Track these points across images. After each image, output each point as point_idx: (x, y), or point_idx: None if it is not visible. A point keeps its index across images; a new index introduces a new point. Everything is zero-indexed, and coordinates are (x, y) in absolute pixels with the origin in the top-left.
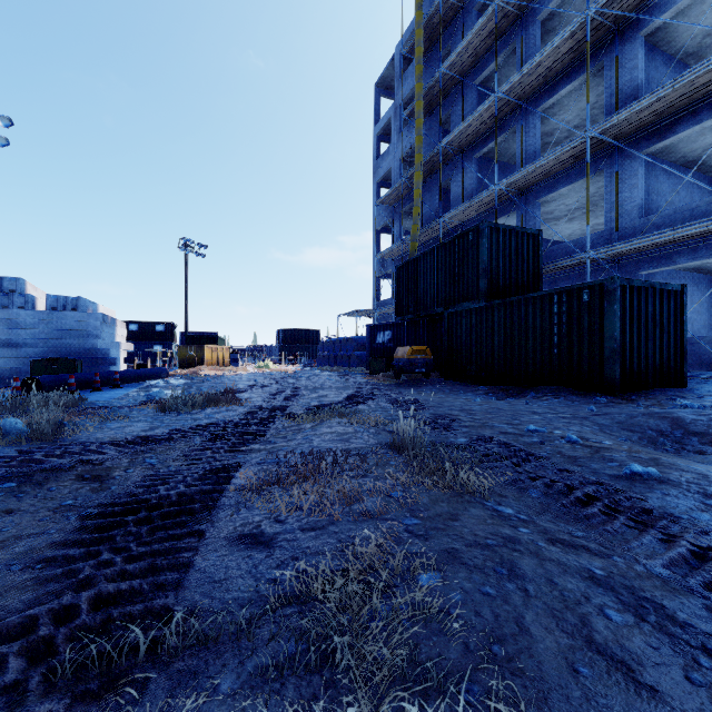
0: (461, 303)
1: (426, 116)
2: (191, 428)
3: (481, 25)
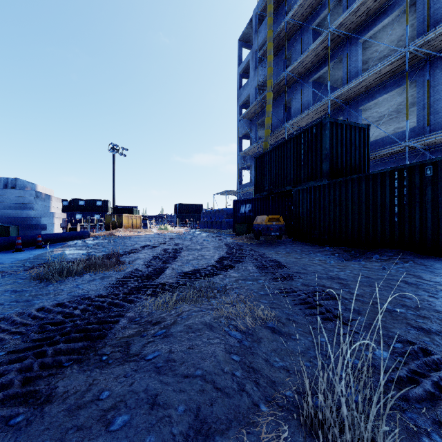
0: (306, 182)
1: (274, 55)
2: (29, 315)
3: None
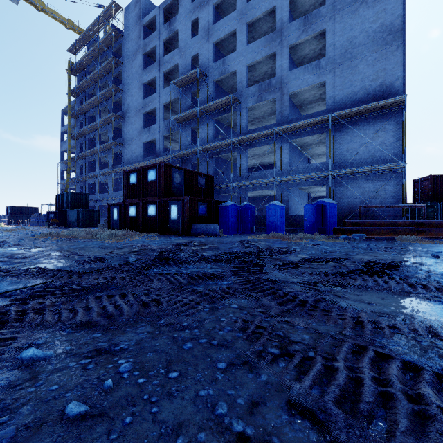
0: (67, 209)
1: (77, 139)
2: None
3: (85, 129)
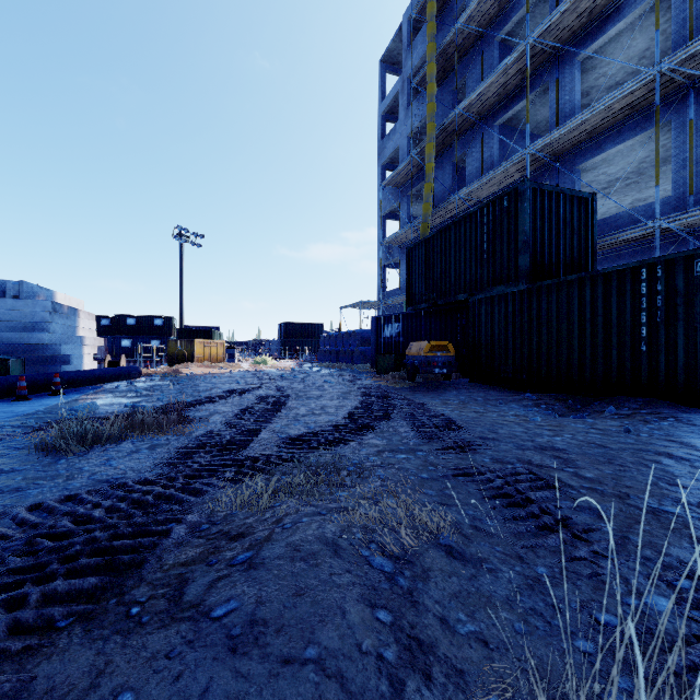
0: (492, 286)
1: (438, 84)
2: (14, 518)
3: None
